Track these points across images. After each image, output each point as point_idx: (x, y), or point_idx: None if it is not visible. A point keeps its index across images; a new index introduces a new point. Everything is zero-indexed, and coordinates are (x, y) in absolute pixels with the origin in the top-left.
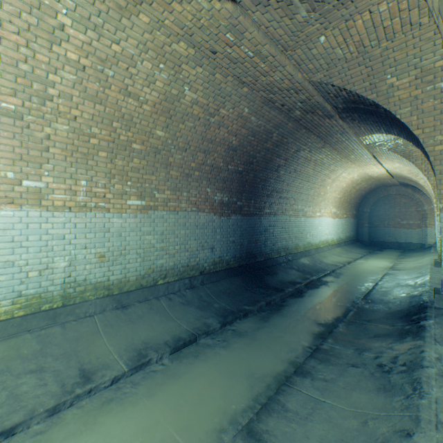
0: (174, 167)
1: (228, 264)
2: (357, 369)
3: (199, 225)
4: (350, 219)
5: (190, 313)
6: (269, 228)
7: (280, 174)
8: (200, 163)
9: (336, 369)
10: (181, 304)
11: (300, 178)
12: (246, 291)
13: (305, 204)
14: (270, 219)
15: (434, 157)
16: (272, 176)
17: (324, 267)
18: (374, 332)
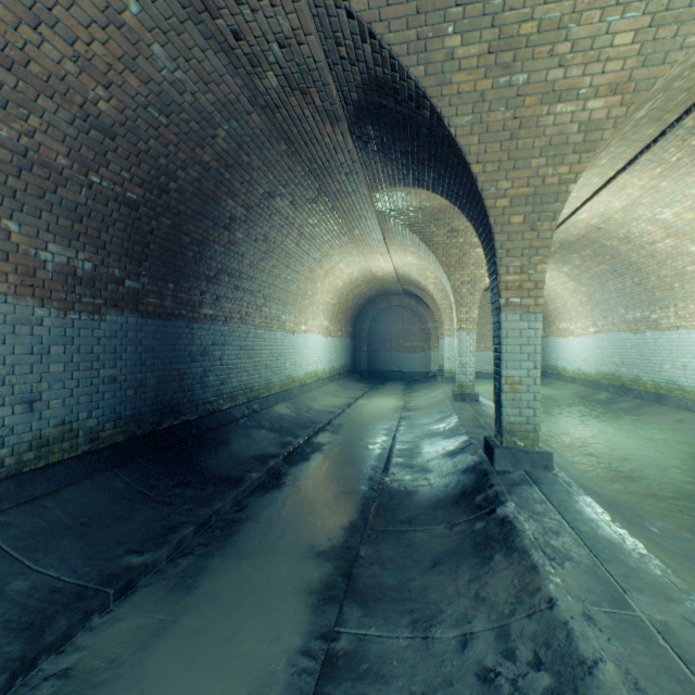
0: None
1: (94, 440)
2: None
3: None
4: (346, 339)
5: None
6: (214, 347)
7: (237, 237)
8: None
9: None
10: None
11: (276, 258)
12: (146, 502)
13: (284, 308)
14: (215, 330)
15: (495, 219)
16: (219, 237)
17: (315, 417)
18: (430, 552)
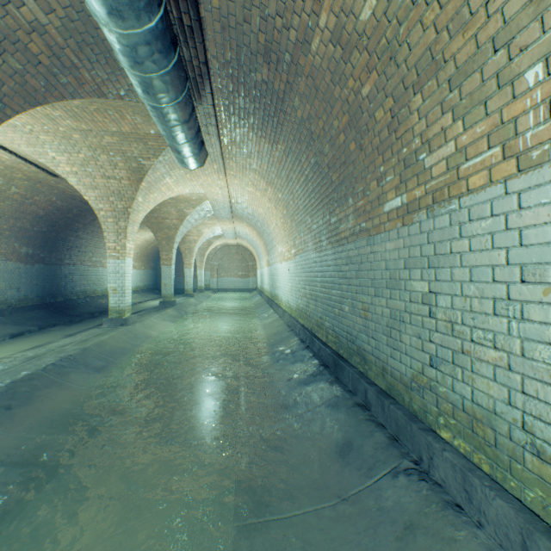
0: None
1: (32, 302)
2: None
3: (9, 271)
4: (150, 270)
5: (11, 327)
6: (70, 275)
7: (80, 234)
8: (12, 225)
9: None
10: (1, 323)
11: (99, 237)
12: (52, 317)
13: (104, 257)
14: (70, 268)
15: (159, 242)
16: (73, 235)
17: None
18: None
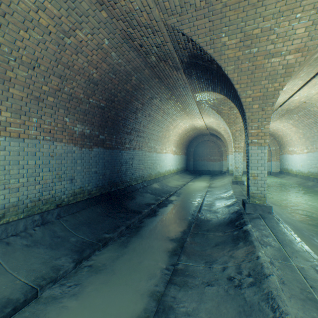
0: (17, 85)
1: (90, 194)
2: (213, 289)
3: (55, 156)
4: (183, 155)
5: (36, 256)
6: (129, 160)
7: (138, 116)
8: (55, 88)
9: (195, 293)
10: (25, 247)
11: (153, 122)
12: (108, 217)
13: (156, 143)
14: (130, 153)
15: (245, 106)
16: (131, 116)
17: (169, 189)
18: (214, 241)
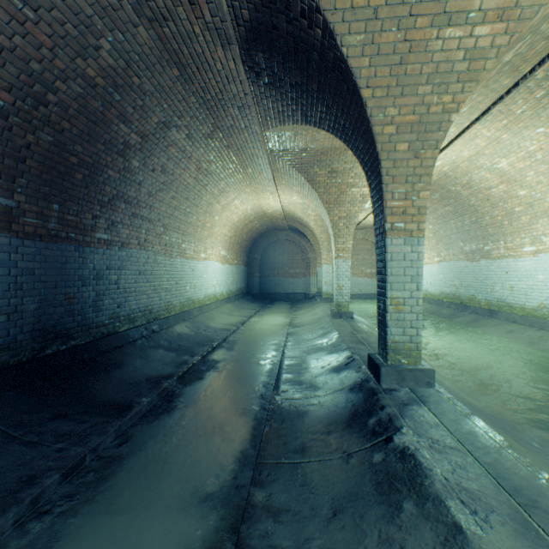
0: None
1: None
2: None
3: None
4: (242, 266)
5: None
6: (109, 271)
7: (133, 165)
8: None
9: None
10: None
11: (175, 189)
12: (7, 445)
13: (184, 237)
14: (111, 255)
15: (382, 145)
16: (113, 162)
17: (212, 335)
18: (328, 493)
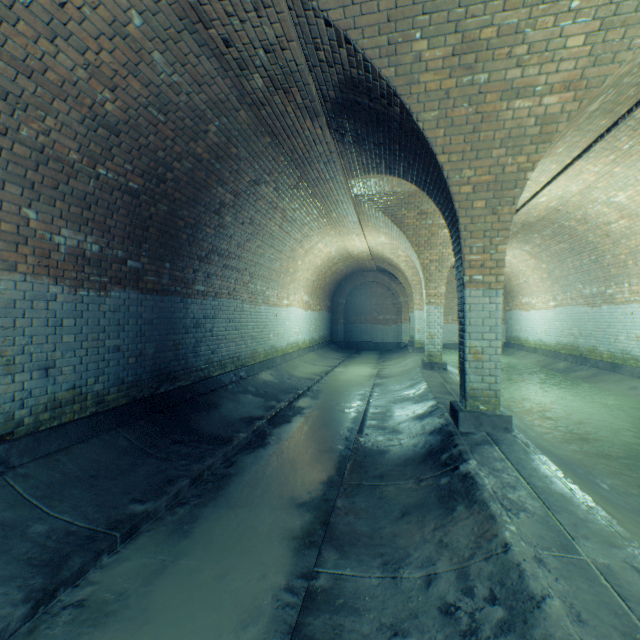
0: None
1: (101, 402)
2: None
3: None
4: (325, 312)
5: None
6: (205, 320)
7: (226, 221)
8: None
9: None
10: None
11: (261, 239)
12: (146, 458)
13: (268, 284)
14: (206, 305)
15: (459, 204)
16: (210, 221)
17: (296, 384)
18: (400, 503)
